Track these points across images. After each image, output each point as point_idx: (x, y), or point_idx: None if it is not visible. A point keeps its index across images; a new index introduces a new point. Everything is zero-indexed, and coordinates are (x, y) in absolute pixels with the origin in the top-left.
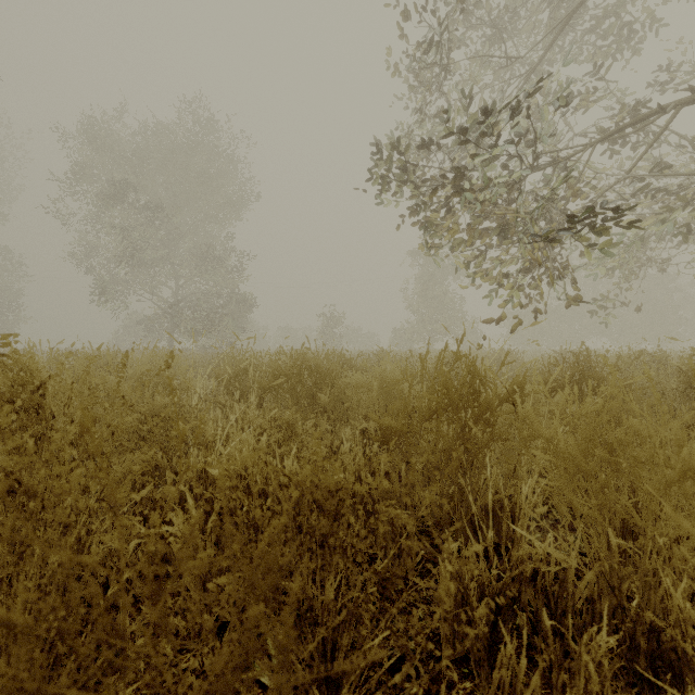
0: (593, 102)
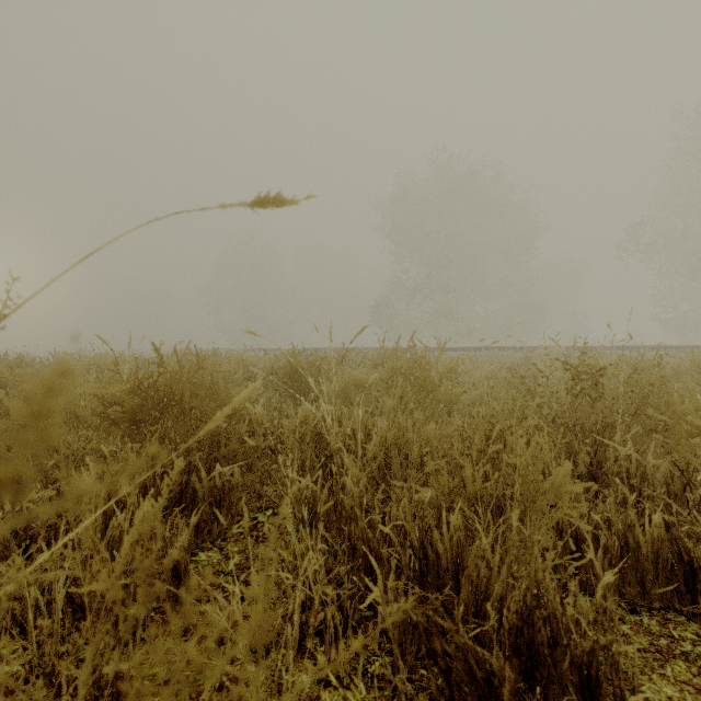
0: None
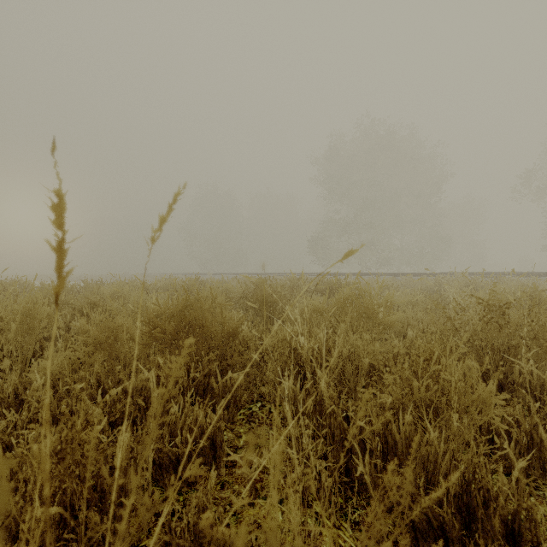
0: None
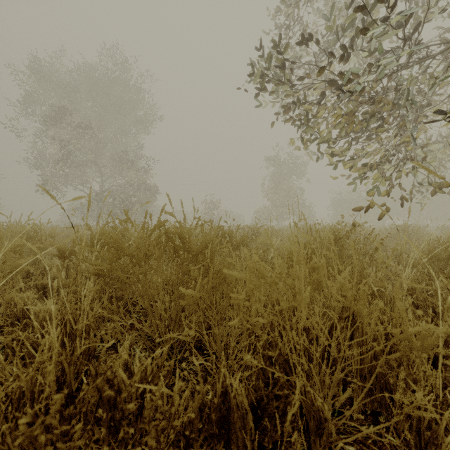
0: (431, 15)
